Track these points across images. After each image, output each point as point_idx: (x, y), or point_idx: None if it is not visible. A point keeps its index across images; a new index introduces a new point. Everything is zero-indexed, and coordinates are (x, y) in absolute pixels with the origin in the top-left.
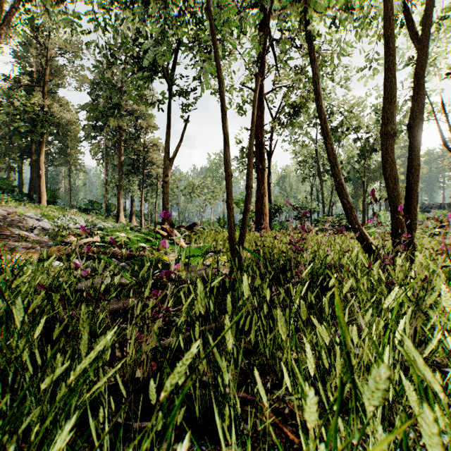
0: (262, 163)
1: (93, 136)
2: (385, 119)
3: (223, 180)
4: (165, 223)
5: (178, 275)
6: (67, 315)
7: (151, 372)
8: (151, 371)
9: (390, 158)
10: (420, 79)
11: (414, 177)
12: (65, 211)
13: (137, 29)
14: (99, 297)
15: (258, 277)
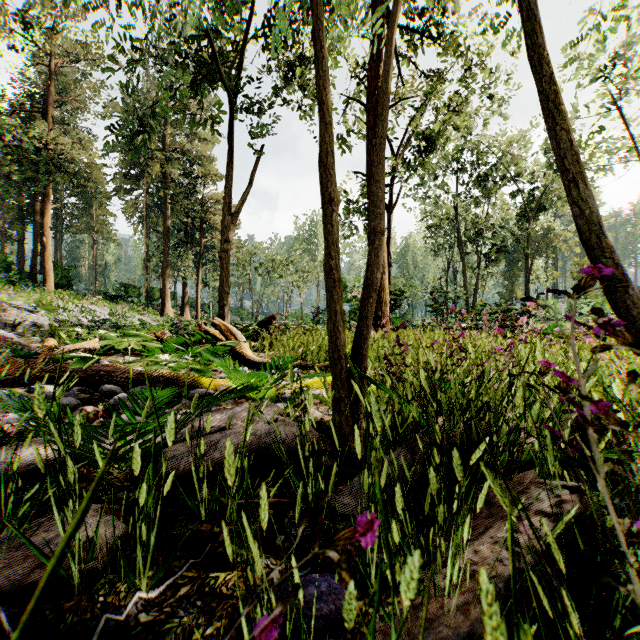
0: None
1: (128, 190)
2: None
3: (318, 255)
4: (225, 317)
5: (196, 452)
6: None
7: None
8: None
9: None
10: None
11: None
12: (81, 299)
13: None
14: None
15: (489, 587)
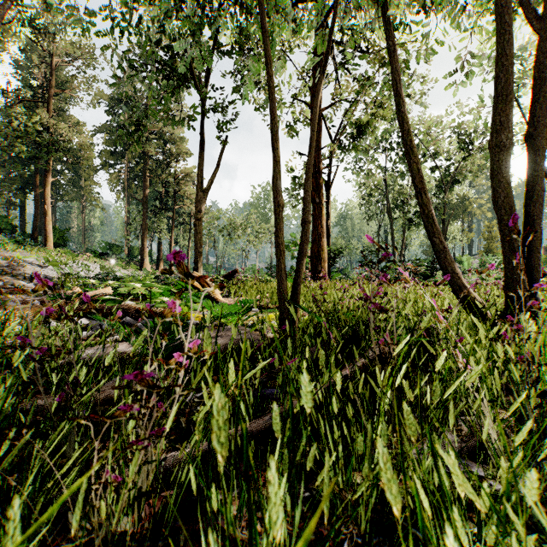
0: (319, 196)
1: (112, 164)
2: (498, 124)
3: (271, 218)
4: (198, 271)
5: None
6: (43, 404)
7: (147, 523)
8: (150, 515)
9: (504, 180)
10: (543, 71)
11: (536, 206)
12: (76, 256)
13: (162, 26)
14: (97, 374)
15: (322, 353)
